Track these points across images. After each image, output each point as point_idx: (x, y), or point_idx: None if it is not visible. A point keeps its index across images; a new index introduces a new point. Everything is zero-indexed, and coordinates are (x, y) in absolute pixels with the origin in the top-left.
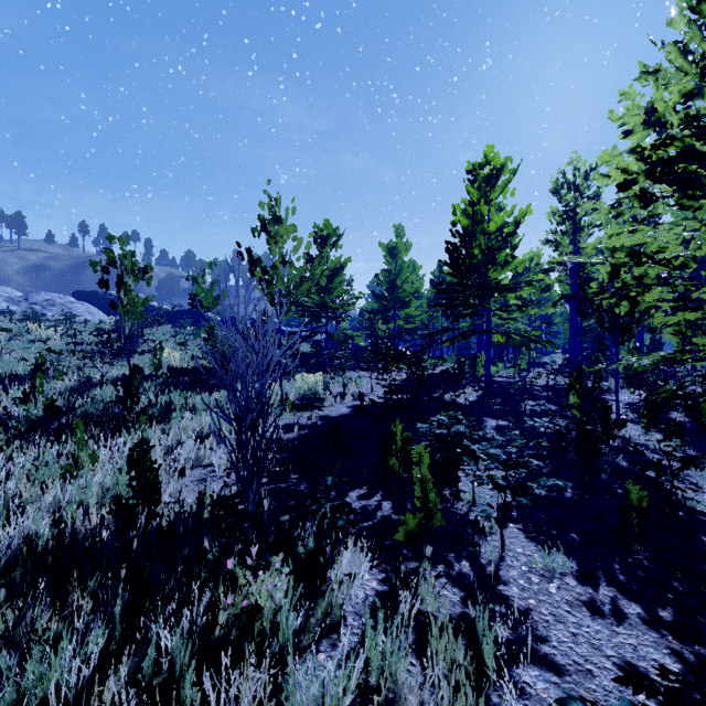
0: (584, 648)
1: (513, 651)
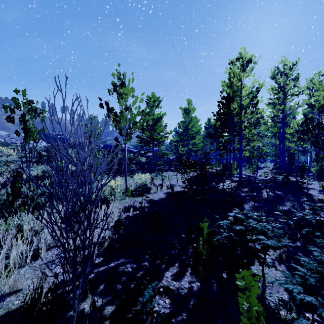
0: None
1: None
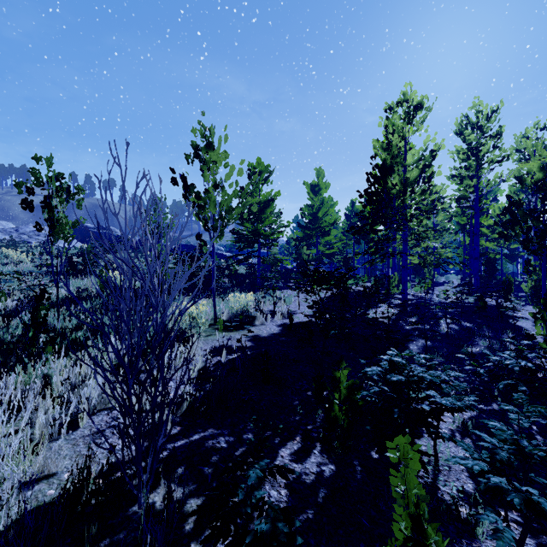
0: None
1: None
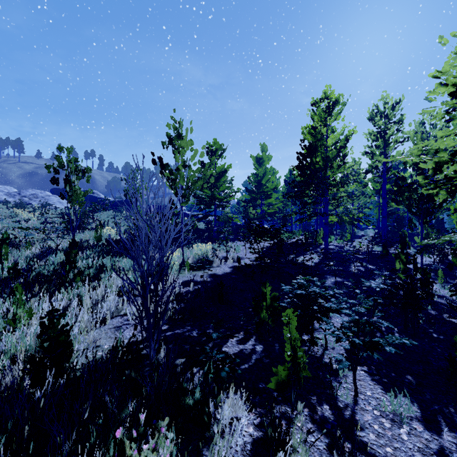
0: None
1: None
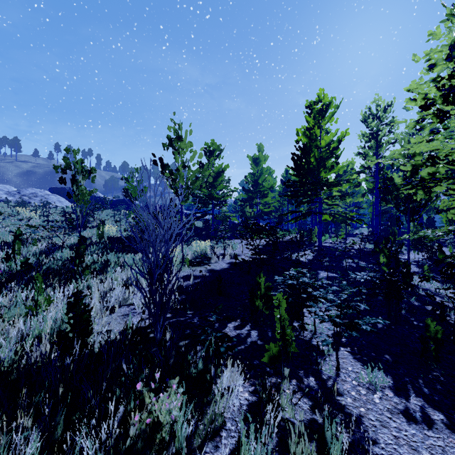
0: (405, 449)
1: (352, 452)
